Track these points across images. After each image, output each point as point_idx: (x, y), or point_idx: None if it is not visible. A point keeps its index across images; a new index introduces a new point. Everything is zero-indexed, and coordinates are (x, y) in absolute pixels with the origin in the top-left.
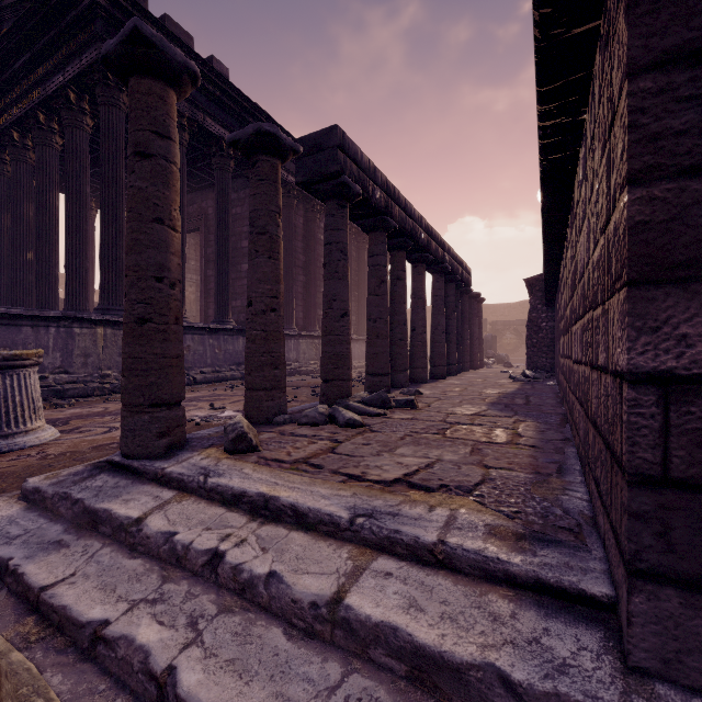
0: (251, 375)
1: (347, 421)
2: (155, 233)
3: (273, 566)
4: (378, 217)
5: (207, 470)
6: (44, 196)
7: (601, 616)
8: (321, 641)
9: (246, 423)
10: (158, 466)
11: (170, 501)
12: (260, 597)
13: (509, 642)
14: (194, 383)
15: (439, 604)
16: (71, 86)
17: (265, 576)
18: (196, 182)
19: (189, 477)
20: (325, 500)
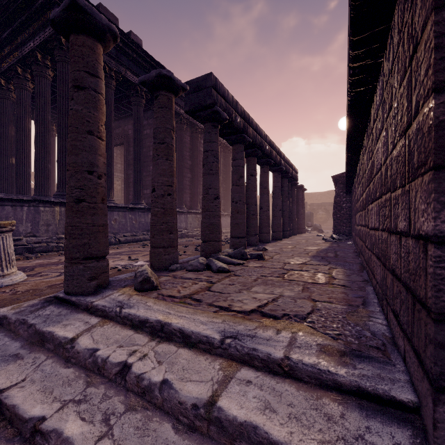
0: (154, 238)
1: (218, 269)
2: (87, 141)
3: (166, 375)
4: (239, 135)
5: (122, 303)
6: (21, 122)
7: (408, 417)
8: (200, 434)
9: (150, 271)
10: (89, 300)
11: (95, 326)
12: (156, 399)
13: (341, 438)
14: (119, 243)
15: (287, 407)
16: (39, 49)
17: (160, 383)
18: (121, 113)
19: (109, 308)
20: (203, 326)
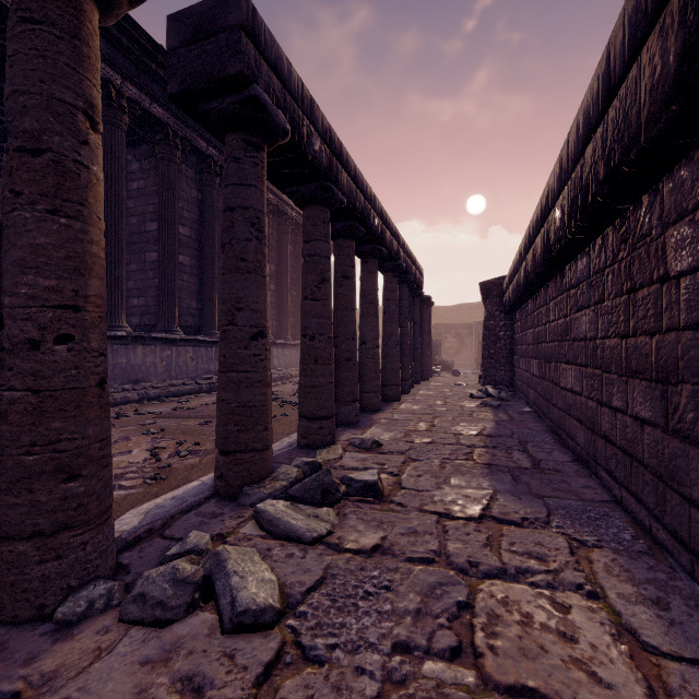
0: None
1: (238, 619)
2: None
3: None
4: (318, 183)
5: None
6: None
7: None
8: None
9: None
10: None
11: None
12: None
13: None
14: None
15: None
16: None
17: None
18: None
19: None
20: None
